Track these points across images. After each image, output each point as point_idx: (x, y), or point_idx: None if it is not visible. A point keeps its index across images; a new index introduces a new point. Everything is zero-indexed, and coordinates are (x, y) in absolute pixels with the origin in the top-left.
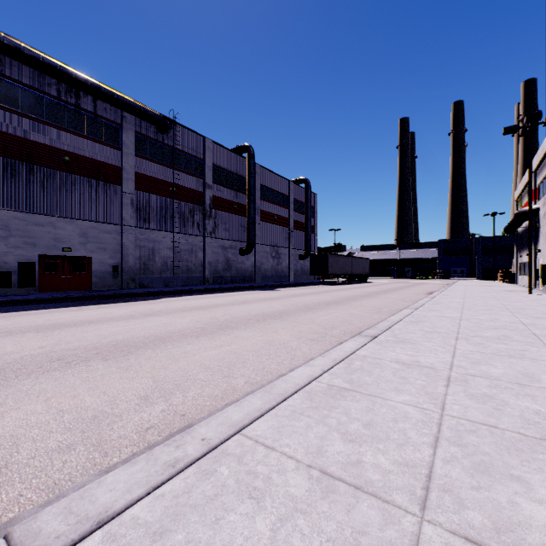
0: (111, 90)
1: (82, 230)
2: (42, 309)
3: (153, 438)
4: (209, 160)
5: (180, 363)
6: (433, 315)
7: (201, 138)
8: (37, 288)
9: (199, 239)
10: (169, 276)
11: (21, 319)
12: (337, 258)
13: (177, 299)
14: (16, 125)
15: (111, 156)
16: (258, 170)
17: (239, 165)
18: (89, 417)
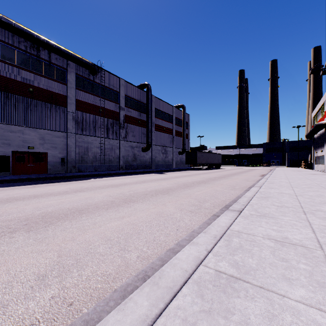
0: (59, 46)
1: (41, 135)
2: (8, 186)
3: None
4: (123, 92)
5: (87, 235)
6: (275, 191)
7: (118, 79)
8: (11, 172)
9: (116, 141)
10: (97, 165)
11: None
12: (202, 154)
13: (101, 180)
14: None
15: (60, 89)
16: (154, 99)
17: (141, 96)
18: None
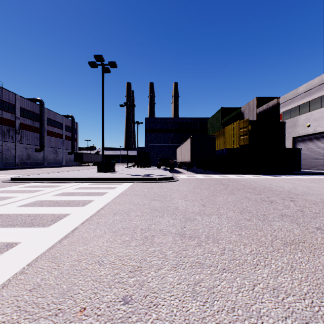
0: None
1: None
2: None
3: None
4: (18, 105)
5: None
6: None
7: (14, 94)
8: None
9: (12, 144)
10: None
11: None
12: (87, 155)
13: (18, 170)
14: None
15: None
16: (46, 110)
17: (35, 108)
18: None
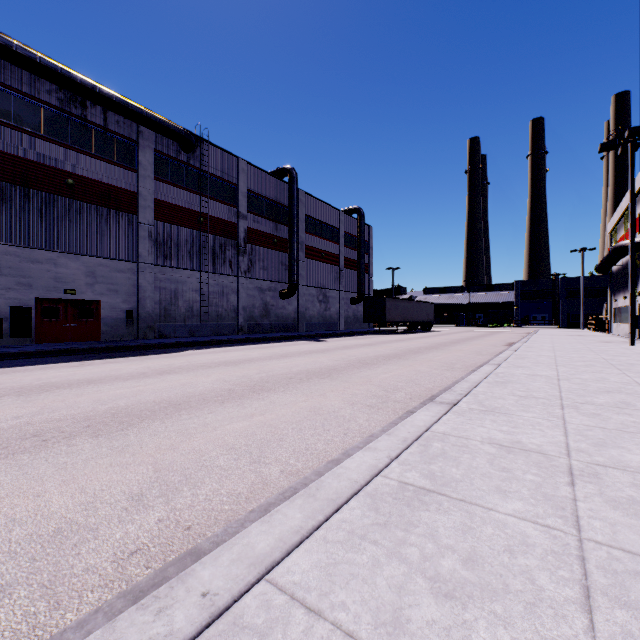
0: (124, 99)
1: (89, 268)
2: (34, 364)
3: (137, 571)
4: (243, 185)
5: (195, 442)
6: (522, 373)
7: (234, 159)
8: (33, 339)
9: (231, 279)
10: (195, 324)
11: (4, 378)
12: (396, 303)
13: (203, 352)
14: (8, 141)
15: (124, 179)
16: (303, 197)
17: (279, 192)
18: (49, 532)
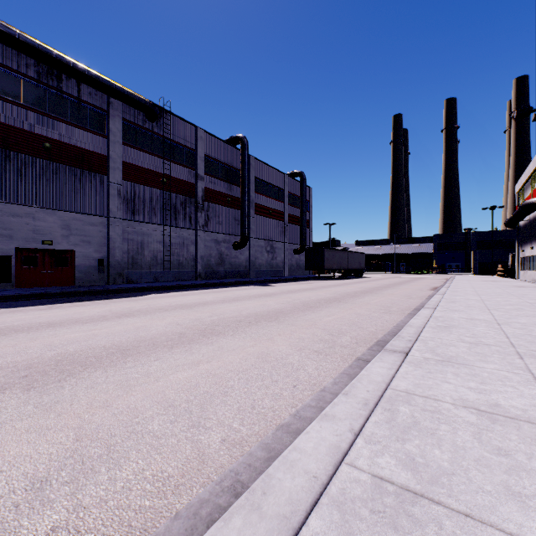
0: (95, 73)
1: (64, 222)
2: (6, 307)
3: None
4: (201, 151)
5: (132, 397)
6: (460, 317)
7: (193, 128)
8: (13, 284)
9: (191, 232)
10: (159, 271)
11: None
12: (333, 253)
13: (164, 296)
14: None
15: (96, 144)
16: (253, 162)
17: (232, 157)
18: None
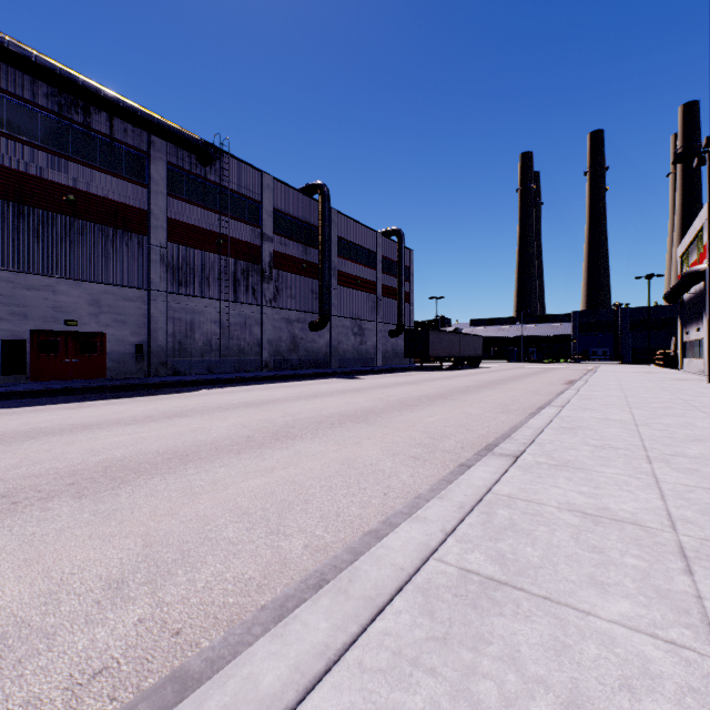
0: (133, 105)
1: (93, 296)
2: (25, 406)
3: (97, 706)
4: (268, 203)
5: (200, 504)
6: (592, 417)
7: (258, 173)
8: (28, 376)
9: (255, 309)
10: (214, 360)
11: None
12: (440, 336)
13: (222, 392)
14: None
15: (133, 195)
16: (335, 217)
17: (309, 211)
18: None
